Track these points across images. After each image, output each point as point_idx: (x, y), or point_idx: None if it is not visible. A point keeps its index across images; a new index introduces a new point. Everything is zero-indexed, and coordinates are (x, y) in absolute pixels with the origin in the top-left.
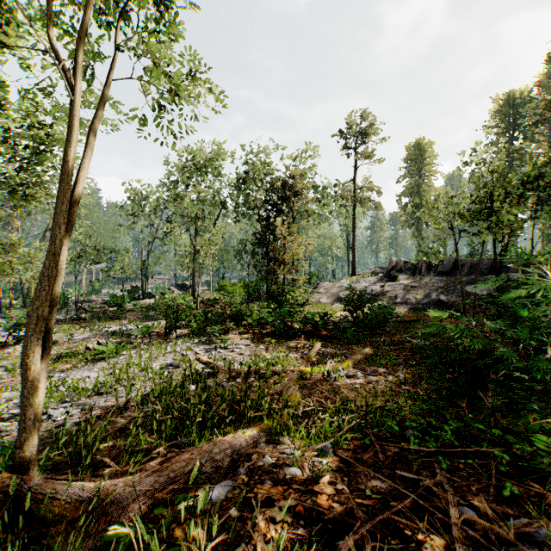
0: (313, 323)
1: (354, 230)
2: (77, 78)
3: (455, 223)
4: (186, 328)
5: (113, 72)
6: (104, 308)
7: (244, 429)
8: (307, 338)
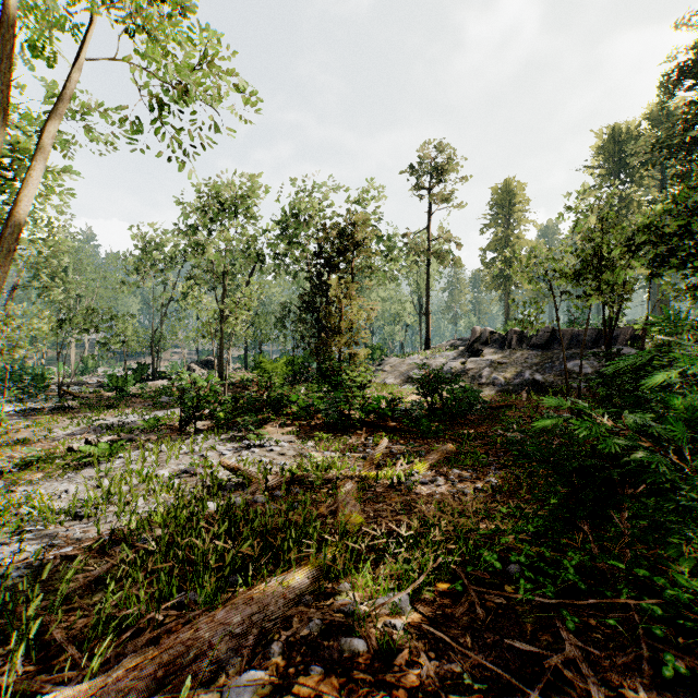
0: (378, 411)
1: (428, 292)
2: (5, 31)
3: (557, 283)
4: (210, 419)
5: (84, 46)
6: (100, 393)
7: (282, 572)
8: (370, 431)
